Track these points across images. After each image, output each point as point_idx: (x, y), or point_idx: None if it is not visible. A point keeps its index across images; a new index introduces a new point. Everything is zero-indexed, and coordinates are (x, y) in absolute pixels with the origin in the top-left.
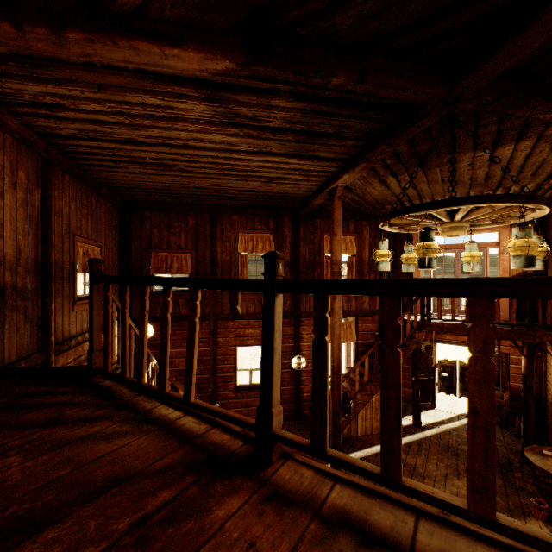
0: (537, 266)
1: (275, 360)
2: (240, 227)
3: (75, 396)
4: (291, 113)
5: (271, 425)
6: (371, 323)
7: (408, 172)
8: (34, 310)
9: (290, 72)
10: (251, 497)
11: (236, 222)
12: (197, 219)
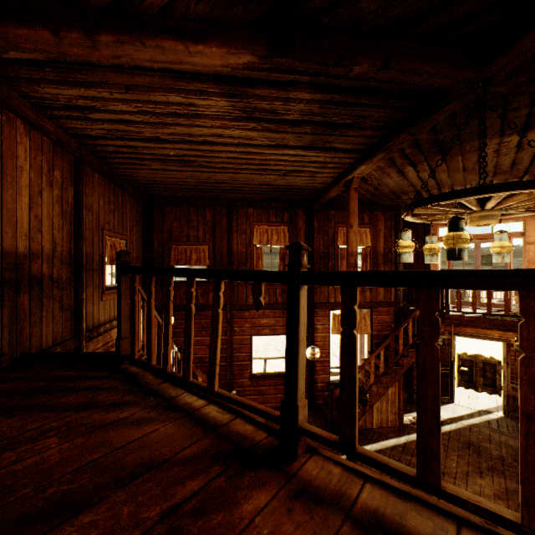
0: None
1: (300, 352)
2: (255, 220)
3: (105, 381)
4: (310, 105)
5: (296, 419)
6: (386, 314)
7: (427, 161)
8: (68, 299)
9: (311, 62)
10: (279, 492)
11: (252, 215)
12: (214, 213)
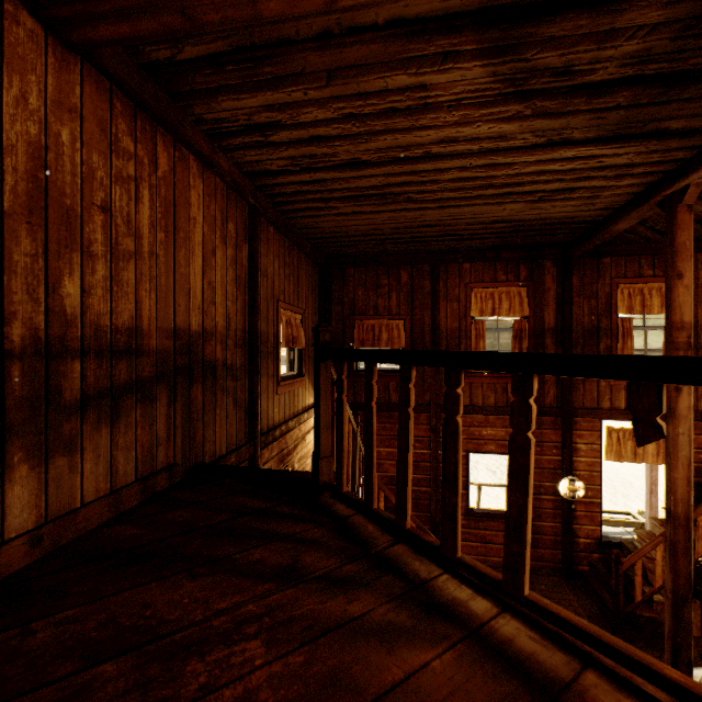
0: None
1: None
2: (473, 279)
3: (306, 526)
4: (652, 37)
5: None
6: None
7: None
8: (242, 392)
9: None
10: None
11: (468, 272)
12: (412, 273)
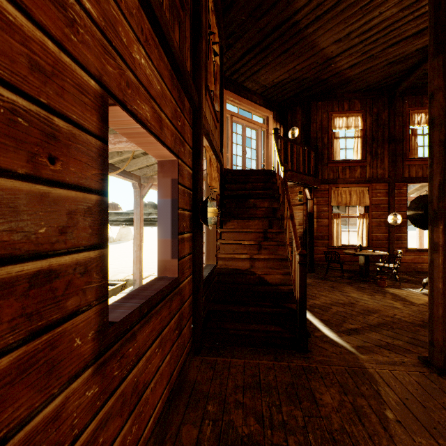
0: None
1: None
2: None
3: None
4: None
5: None
6: (219, 173)
7: None
8: None
9: None
10: None
11: None
12: None
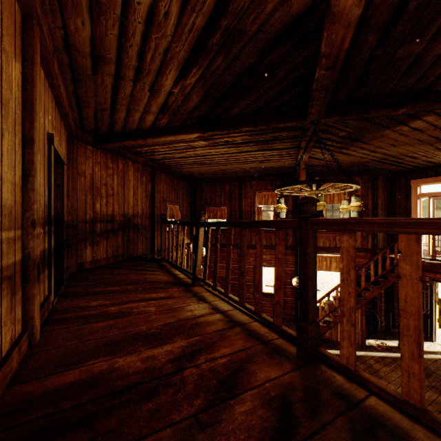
0: (354, 215)
1: (199, 251)
2: (256, 189)
3: (153, 265)
4: (243, 136)
5: (195, 273)
6: (363, 258)
7: (352, 145)
8: (149, 235)
9: (222, 131)
10: (181, 289)
11: (254, 185)
12: (230, 186)
